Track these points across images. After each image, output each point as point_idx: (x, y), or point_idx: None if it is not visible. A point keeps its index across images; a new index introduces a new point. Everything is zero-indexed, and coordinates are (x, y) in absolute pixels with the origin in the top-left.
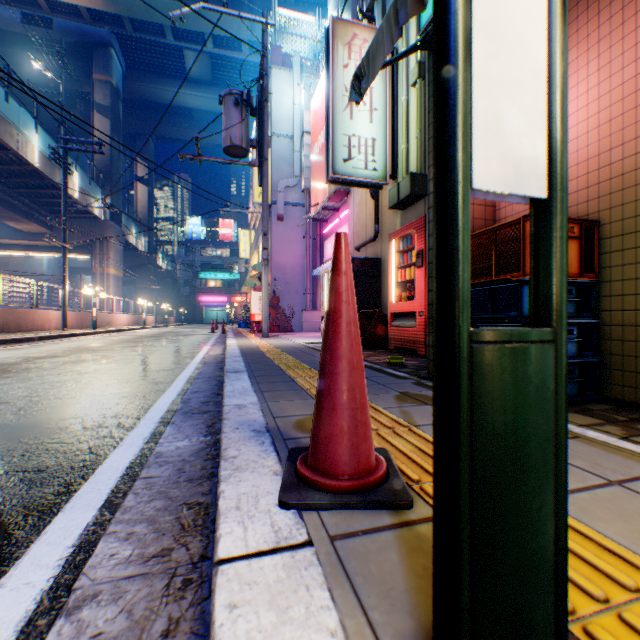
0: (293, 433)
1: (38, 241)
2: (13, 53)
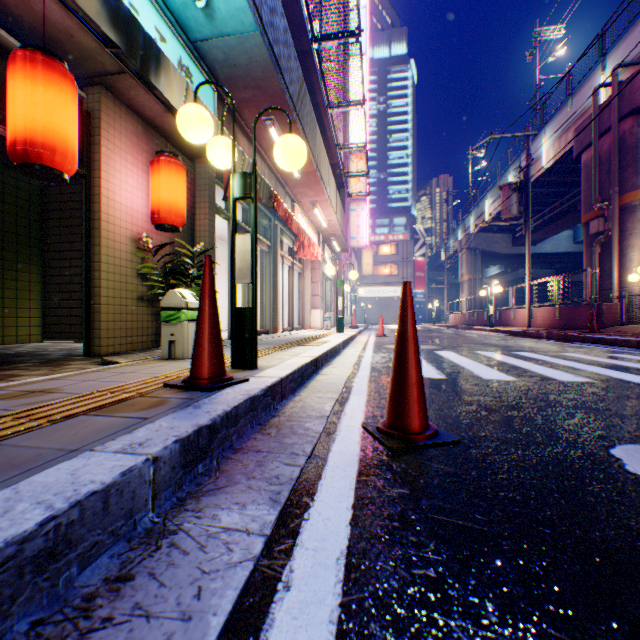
0: (178, 401)
1: None
2: None
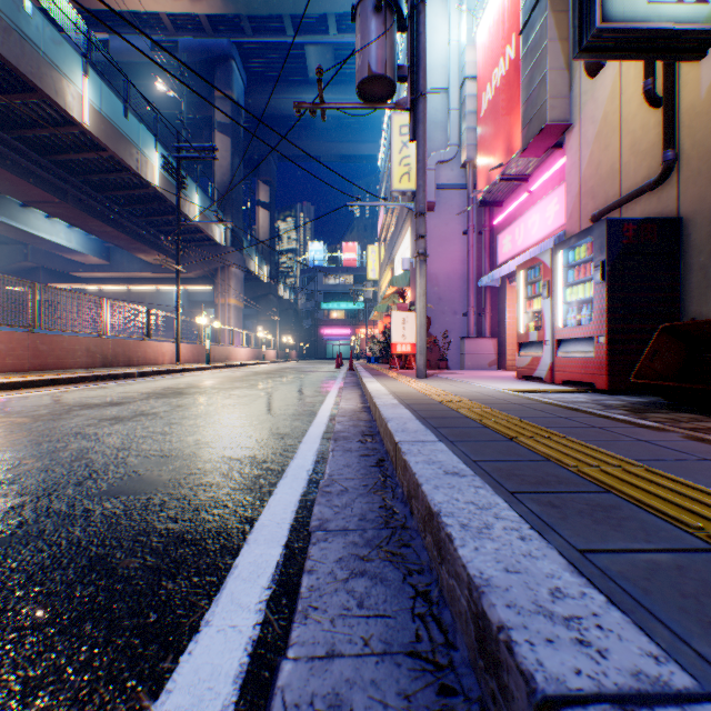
0: None
1: (165, 273)
2: (145, 85)
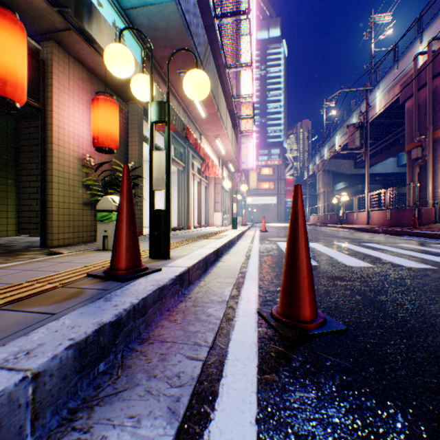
0: (93, 292)
1: None
2: None
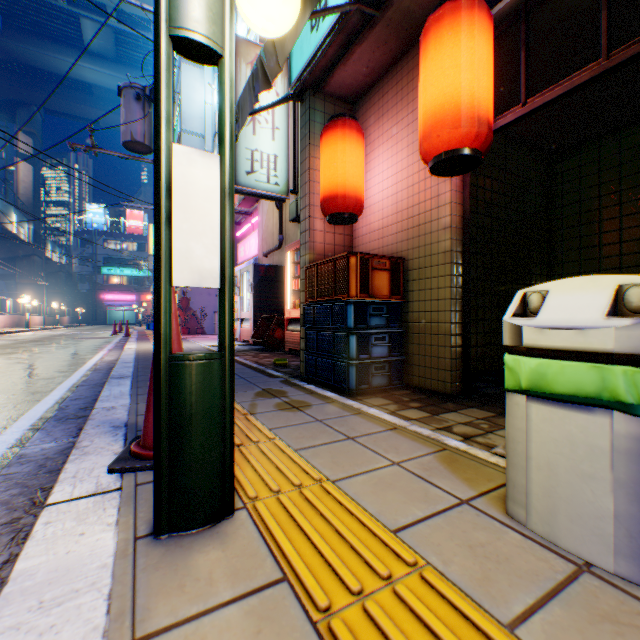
0: None
1: None
2: None
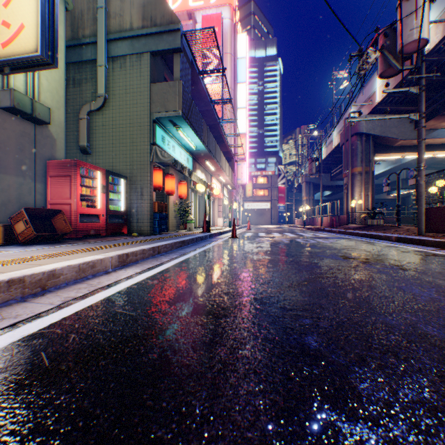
0: (204, 233)
1: None
2: None
